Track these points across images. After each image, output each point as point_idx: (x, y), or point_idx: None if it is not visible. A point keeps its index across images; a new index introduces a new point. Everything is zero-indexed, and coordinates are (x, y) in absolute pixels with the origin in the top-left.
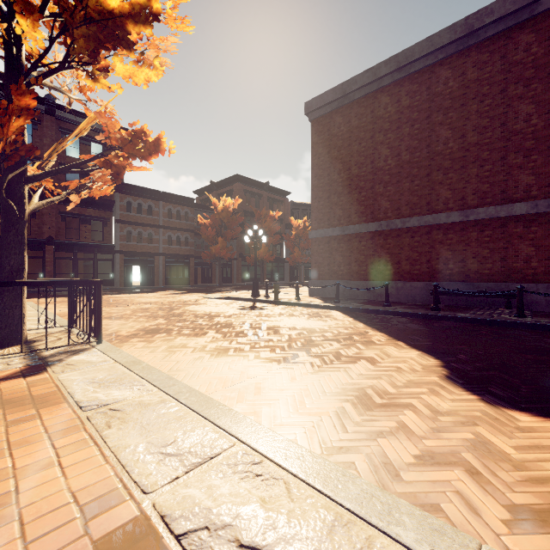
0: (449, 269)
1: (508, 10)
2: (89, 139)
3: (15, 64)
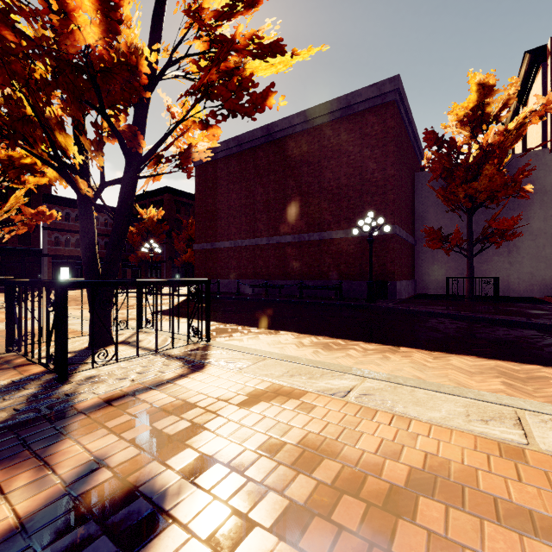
0: (262, 272)
1: (283, 127)
2: None
3: None
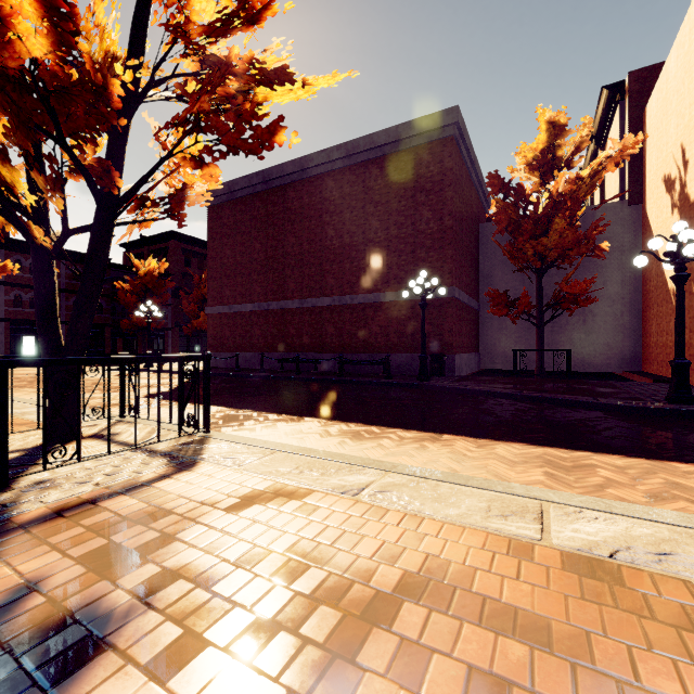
0: (294, 343)
1: (320, 162)
2: None
3: None
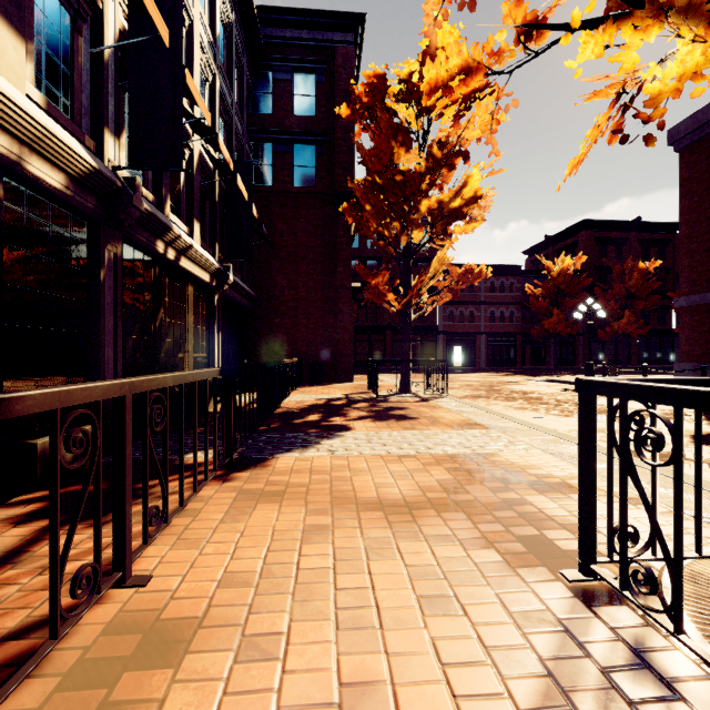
0: None
1: None
2: None
3: (408, 247)
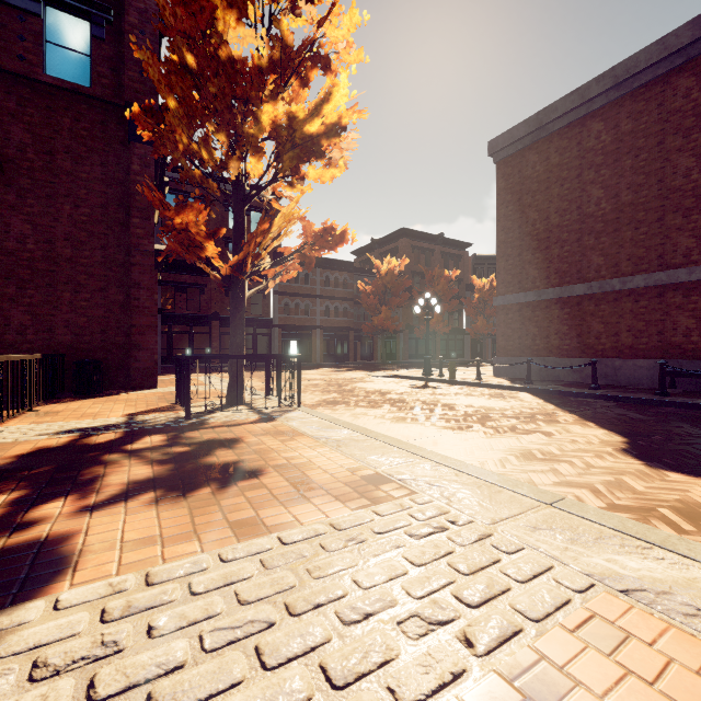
0: (691, 342)
1: None
2: (249, 209)
3: (240, 186)
